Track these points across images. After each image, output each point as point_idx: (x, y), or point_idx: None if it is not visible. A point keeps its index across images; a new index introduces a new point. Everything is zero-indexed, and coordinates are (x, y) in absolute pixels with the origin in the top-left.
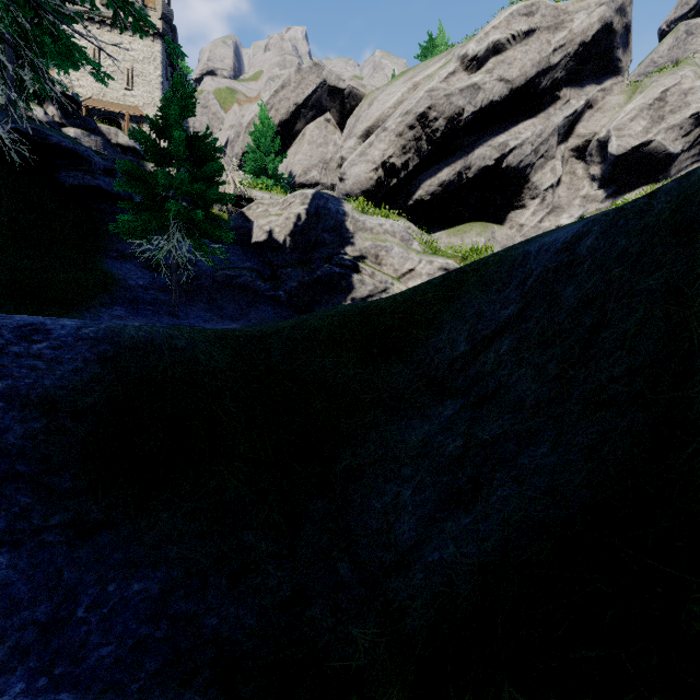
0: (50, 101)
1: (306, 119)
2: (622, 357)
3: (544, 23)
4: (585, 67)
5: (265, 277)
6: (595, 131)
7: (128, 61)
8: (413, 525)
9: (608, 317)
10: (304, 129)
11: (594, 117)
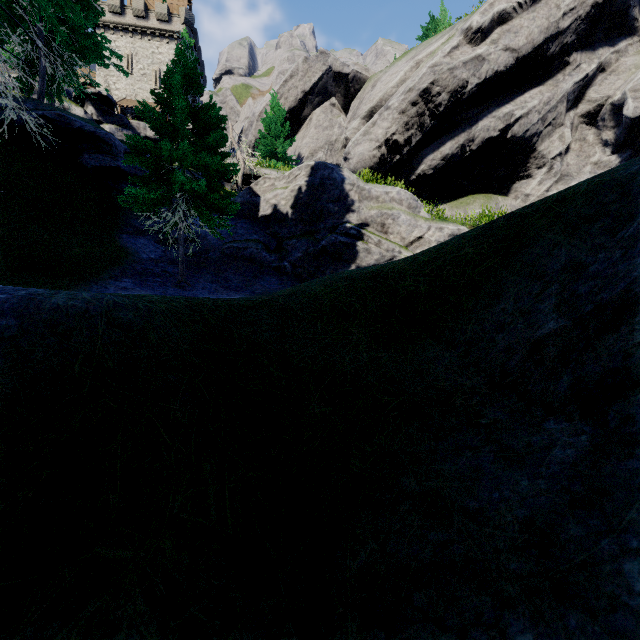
0: (89, 101)
1: (313, 105)
2: None
3: None
4: (598, 29)
5: (270, 249)
6: (608, 95)
7: (156, 64)
8: None
9: None
10: (311, 114)
11: (607, 80)
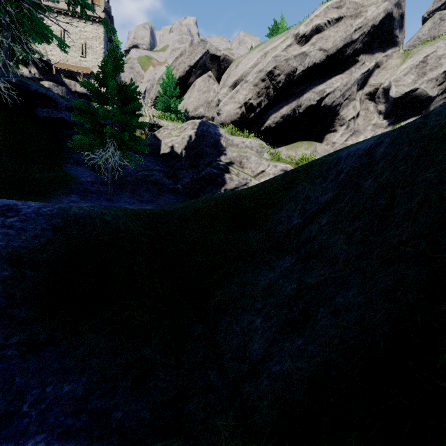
0: (33, 64)
1: (196, 75)
2: (408, 227)
3: (348, 13)
4: (375, 41)
5: (168, 176)
6: (381, 82)
7: (82, 39)
8: (262, 344)
9: (397, 199)
10: (195, 82)
11: (380, 73)
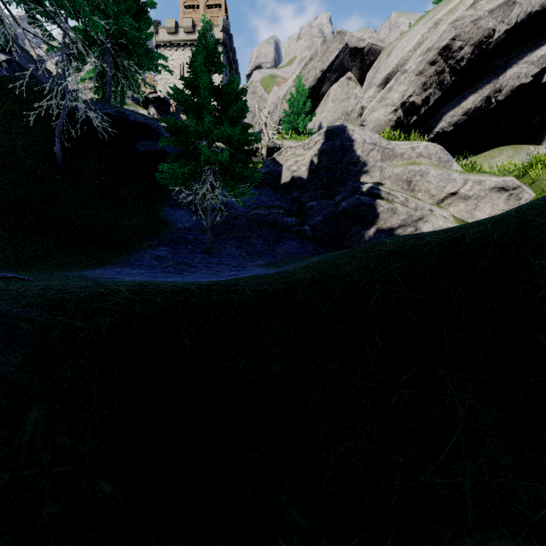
0: (152, 104)
1: (330, 82)
2: None
3: None
4: None
5: (291, 213)
6: None
7: None
8: None
9: None
10: (328, 90)
11: None
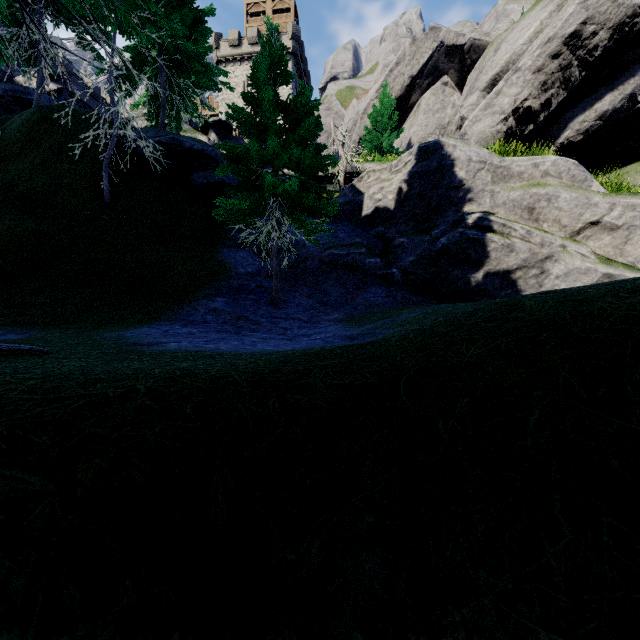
0: (212, 129)
1: (421, 89)
2: None
3: None
4: None
5: (375, 253)
6: None
7: None
8: None
9: None
10: (419, 100)
11: None
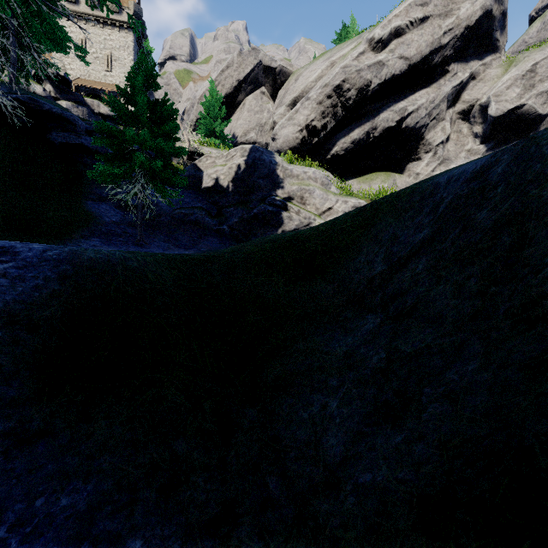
0: (48, 80)
1: (246, 92)
2: None
3: (436, 11)
4: (470, 46)
5: (212, 215)
6: (477, 98)
7: (108, 49)
8: (341, 439)
9: (530, 235)
10: (244, 100)
11: (477, 86)
